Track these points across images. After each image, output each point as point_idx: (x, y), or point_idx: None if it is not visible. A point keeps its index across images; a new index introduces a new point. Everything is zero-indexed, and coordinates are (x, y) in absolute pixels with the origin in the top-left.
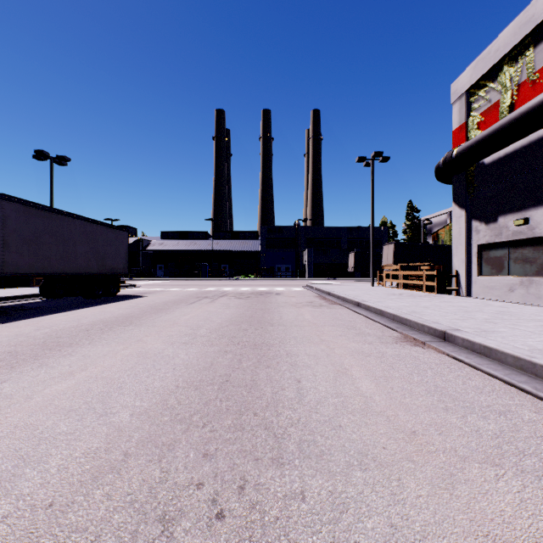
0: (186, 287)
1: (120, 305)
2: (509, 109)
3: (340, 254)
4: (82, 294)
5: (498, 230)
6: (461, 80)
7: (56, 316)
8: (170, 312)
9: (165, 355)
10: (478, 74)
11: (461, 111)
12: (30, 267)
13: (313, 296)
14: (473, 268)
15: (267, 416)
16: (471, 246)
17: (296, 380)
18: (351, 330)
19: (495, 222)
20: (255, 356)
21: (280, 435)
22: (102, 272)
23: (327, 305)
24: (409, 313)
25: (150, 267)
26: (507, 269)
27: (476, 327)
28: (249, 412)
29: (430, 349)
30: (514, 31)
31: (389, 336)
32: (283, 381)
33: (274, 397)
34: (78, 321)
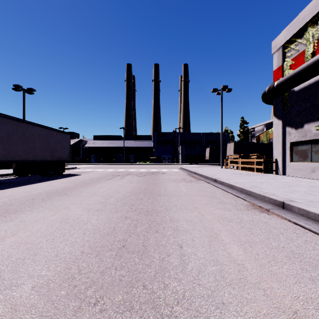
0: (107, 169)
1: (62, 180)
2: (311, 55)
3: (200, 149)
4: (40, 174)
5: (304, 133)
6: (279, 38)
7: (17, 188)
8: (93, 186)
9: (81, 221)
10: (291, 34)
11: (278, 58)
12: (3, 156)
13: (185, 175)
14: (286, 157)
15: (155, 289)
16: (285, 143)
17: (179, 245)
18: (214, 199)
19: (302, 128)
20: (147, 222)
21: (167, 318)
22: (53, 160)
23: (195, 180)
24: (251, 187)
25: (87, 157)
26: (310, 157)
27: (303, 198)
28: (139, 284)
29: (274, 215)
30: (315, 5)
31: (241, 204)
32: (168, 246)
33: (161, 265)
34: (30, 192)
